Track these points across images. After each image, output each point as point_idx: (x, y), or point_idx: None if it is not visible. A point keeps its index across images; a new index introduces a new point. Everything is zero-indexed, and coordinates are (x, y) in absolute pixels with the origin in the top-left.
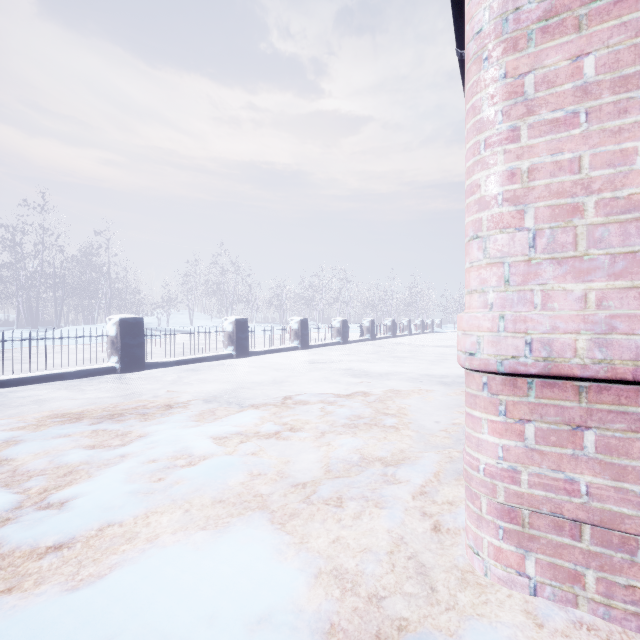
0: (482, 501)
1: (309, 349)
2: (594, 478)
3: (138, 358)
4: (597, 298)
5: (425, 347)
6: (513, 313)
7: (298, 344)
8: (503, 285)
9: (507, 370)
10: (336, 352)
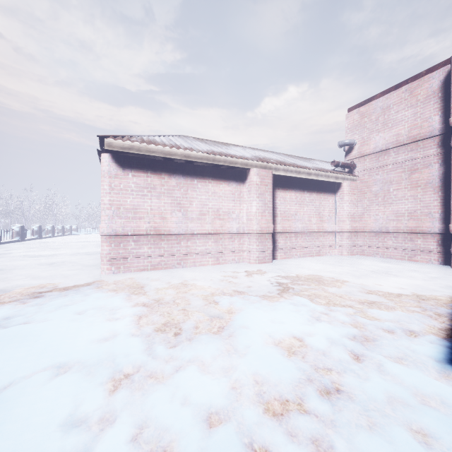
0: (105, 260)
1: None
2: (122, 251)
3: None
4: (123, 222)
5: (70, 243)
6: (110, 225)
7: None
8: (108, 220)
9: (109, 235)
10: None
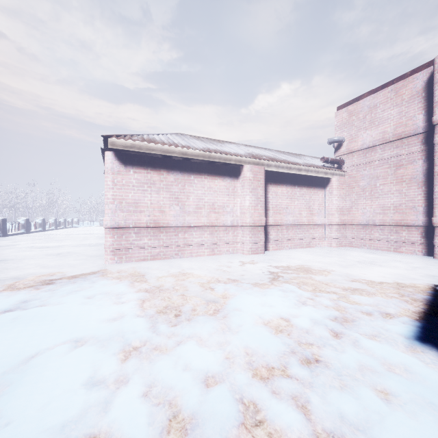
0: (108, 251)
1: None
2: (124, 242)
3: None
4: (125, 216)
5: (72, 235)
6: (113, 218)
7: None
8: (112, 213)
9: (112, 227)
10: (4, 241)
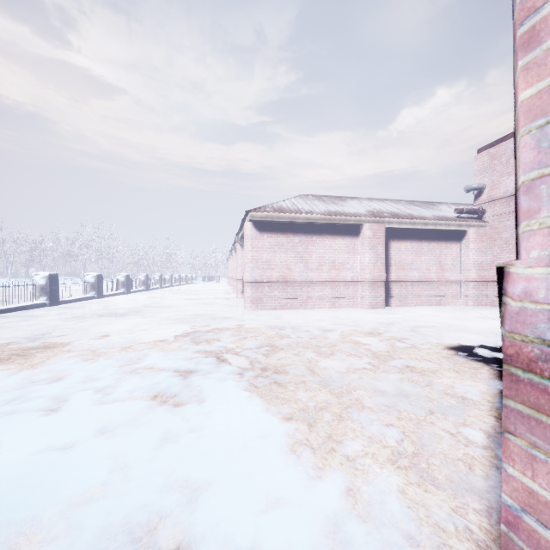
0: (248, 300)
1: (129, 294)
2: (260, 294)
3: (57, 297)
4: (260, 272)
5: (199, 290)
6: (252, 274)
7: (125, 290)
8: (251, 270)
9: (251, 281)
10: (152, 294)
